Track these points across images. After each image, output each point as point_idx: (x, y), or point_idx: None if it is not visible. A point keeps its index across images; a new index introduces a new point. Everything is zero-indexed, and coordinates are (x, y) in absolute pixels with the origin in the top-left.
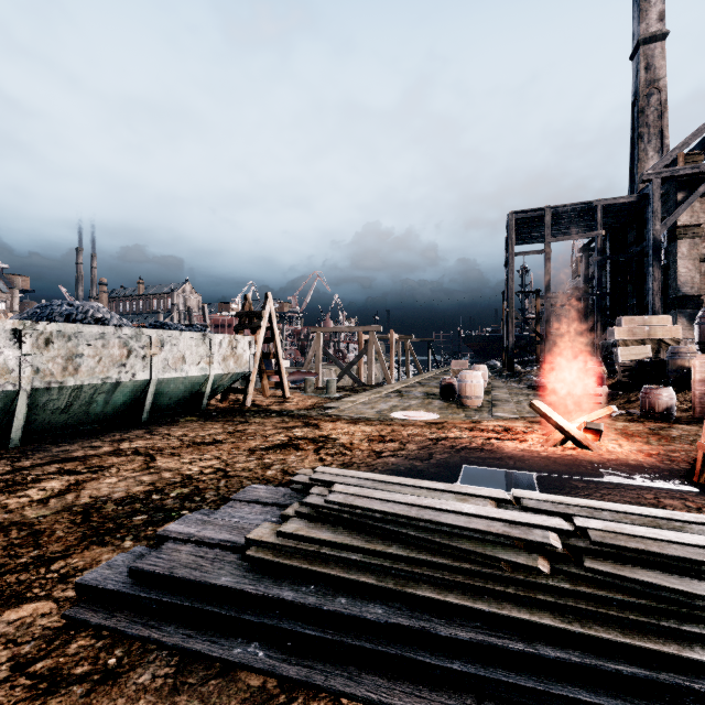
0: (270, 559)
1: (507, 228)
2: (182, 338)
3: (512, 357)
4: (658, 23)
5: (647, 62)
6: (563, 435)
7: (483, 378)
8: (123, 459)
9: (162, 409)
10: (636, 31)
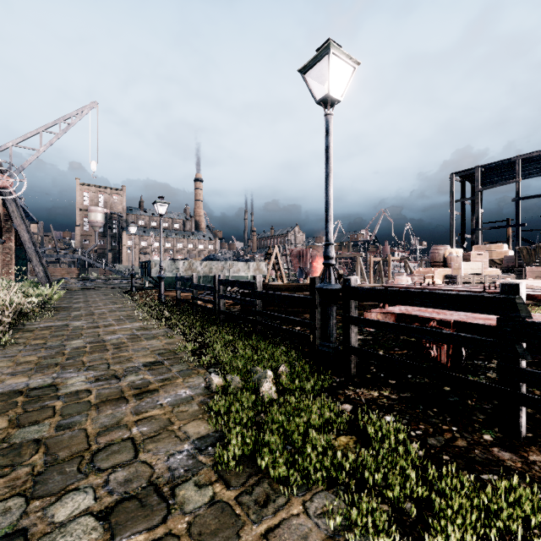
0: None
1: (460, 181)
2: (239, 264)
3: None
4: None
5: None
6: None
7: None
8: None
9: None
10: None
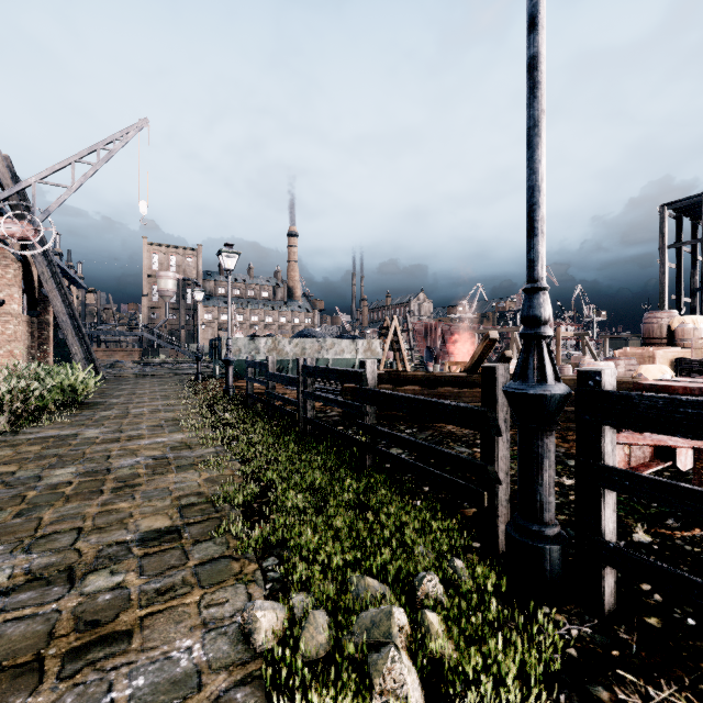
0: None
1: (675, 216)
2: (343, 342)
3: None
4: None
5: None
6: None
7: None
8: None
9: None
10: None
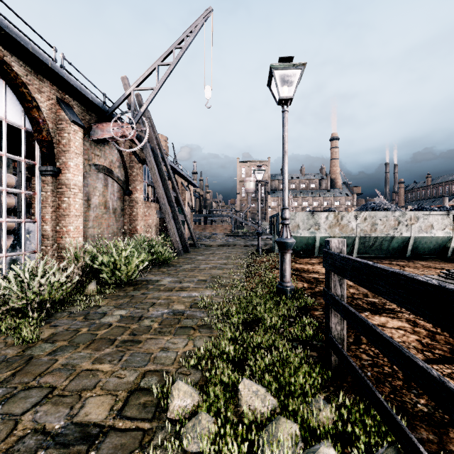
0: None
1: None
2: (430, 215)
3: None
4: None
5: None
6: None
7: None
8: (391, 265)
9: (419, 253)
10: None
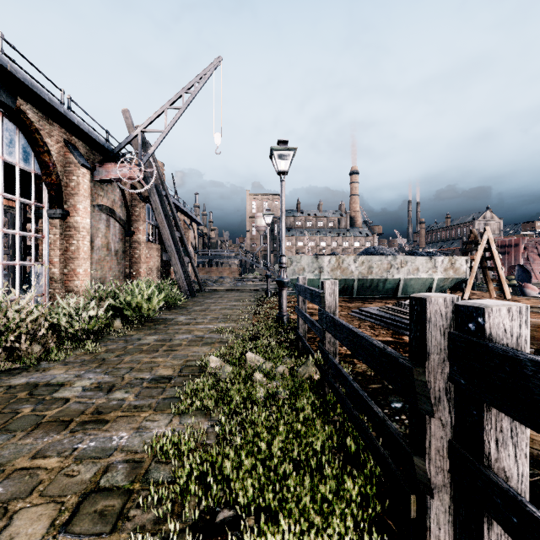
0: (380, 309)
1: None
2: (417, 259)
3: None
4: None
5: None
6: None
7: None
8: (379, 303)
9: (410, 293)
10: None
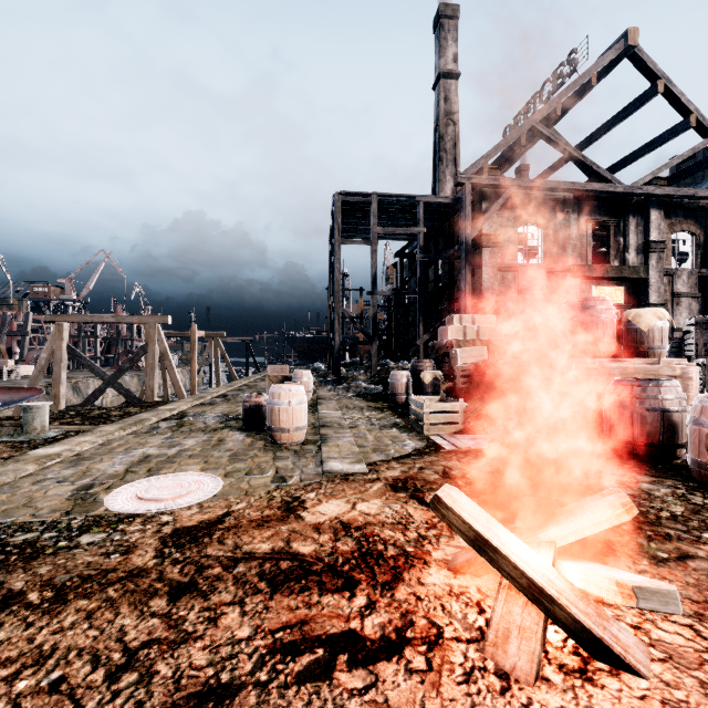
0: None
1: (333, 213)
2: None
3: (339, 359)
4: (453, 63)
5: (445, 94)
6: (539, 608)
7: (307, 387)
8: None
9: None
10: (437, 64)
